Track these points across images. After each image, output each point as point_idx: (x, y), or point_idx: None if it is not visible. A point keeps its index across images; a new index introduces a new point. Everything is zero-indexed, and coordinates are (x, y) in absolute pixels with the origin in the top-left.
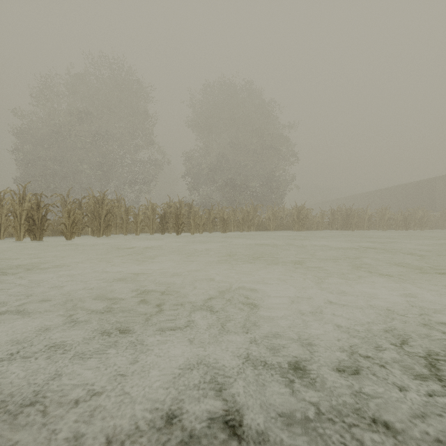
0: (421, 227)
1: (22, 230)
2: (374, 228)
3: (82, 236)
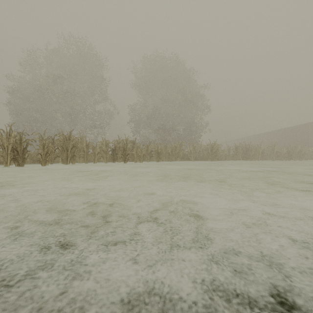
0: (300, 158)
1: (9, 158)
2: (266, 159)
3: (55, 164)
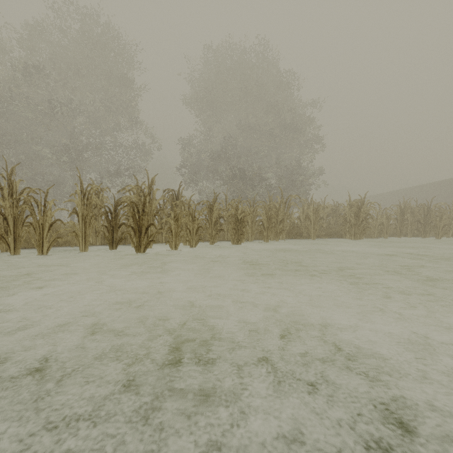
0: None
1: None
2: None
3: None
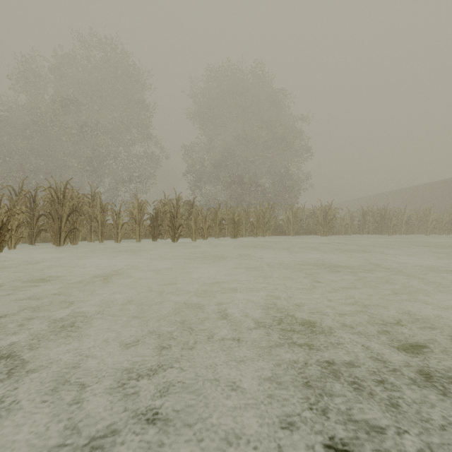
0: None
1: None
2: (411, 232)
3: (41, 244)
